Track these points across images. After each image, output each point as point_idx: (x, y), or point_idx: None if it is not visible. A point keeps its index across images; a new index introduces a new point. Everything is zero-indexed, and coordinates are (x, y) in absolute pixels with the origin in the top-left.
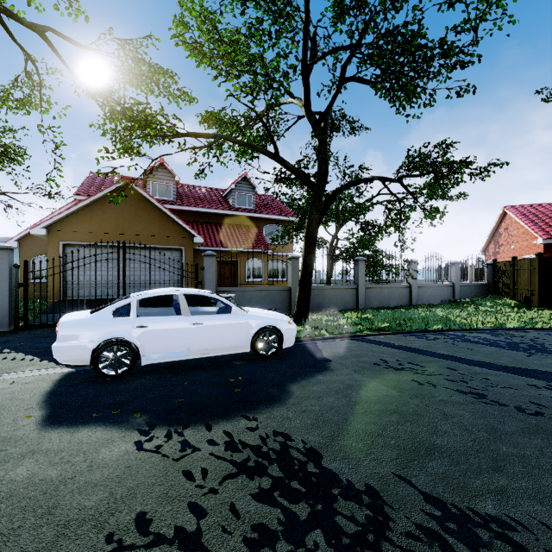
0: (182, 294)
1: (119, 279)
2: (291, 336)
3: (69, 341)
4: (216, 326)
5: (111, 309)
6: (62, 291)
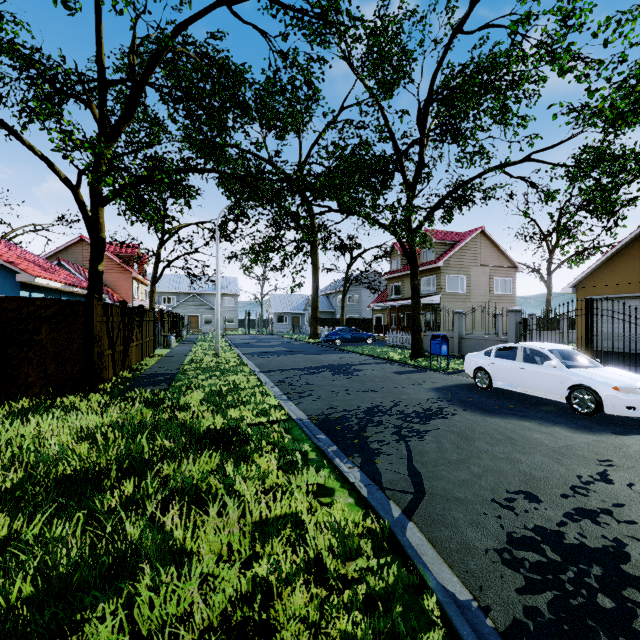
0: (520, 347)
1: (586, 333)
2: (619, 404)
3: (467, 364)
4: (535, 373)
5: (484, 351)
6: None
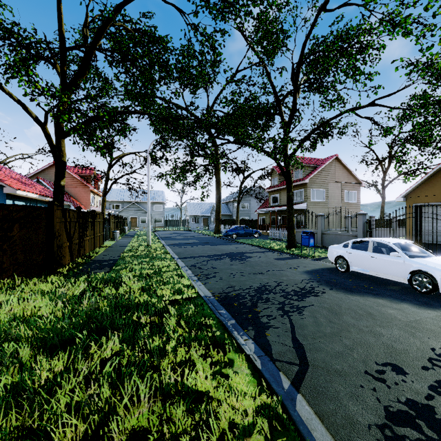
0: (371, 241)
1: (416, 231)
2: None
3: (330, 253)
4: (383, 261)
5: (343, 244)
6: (414, 236)
